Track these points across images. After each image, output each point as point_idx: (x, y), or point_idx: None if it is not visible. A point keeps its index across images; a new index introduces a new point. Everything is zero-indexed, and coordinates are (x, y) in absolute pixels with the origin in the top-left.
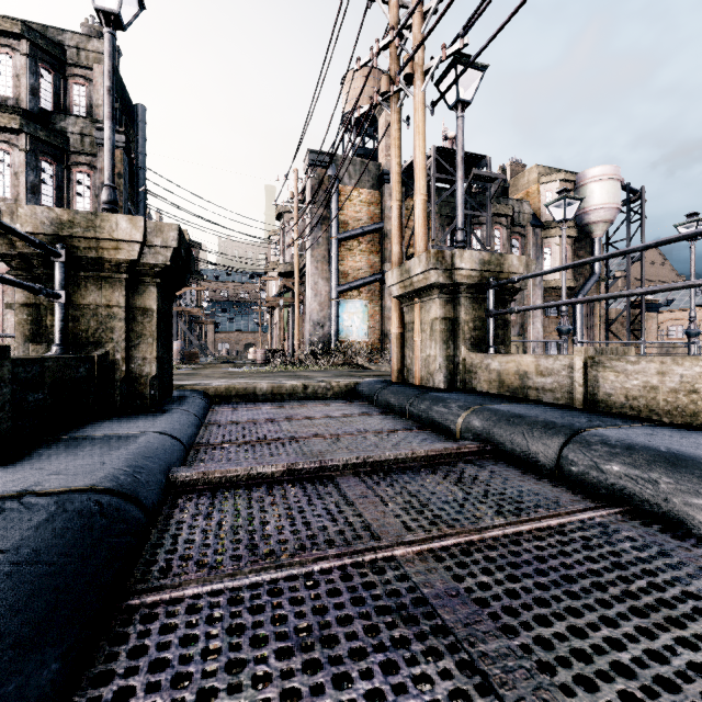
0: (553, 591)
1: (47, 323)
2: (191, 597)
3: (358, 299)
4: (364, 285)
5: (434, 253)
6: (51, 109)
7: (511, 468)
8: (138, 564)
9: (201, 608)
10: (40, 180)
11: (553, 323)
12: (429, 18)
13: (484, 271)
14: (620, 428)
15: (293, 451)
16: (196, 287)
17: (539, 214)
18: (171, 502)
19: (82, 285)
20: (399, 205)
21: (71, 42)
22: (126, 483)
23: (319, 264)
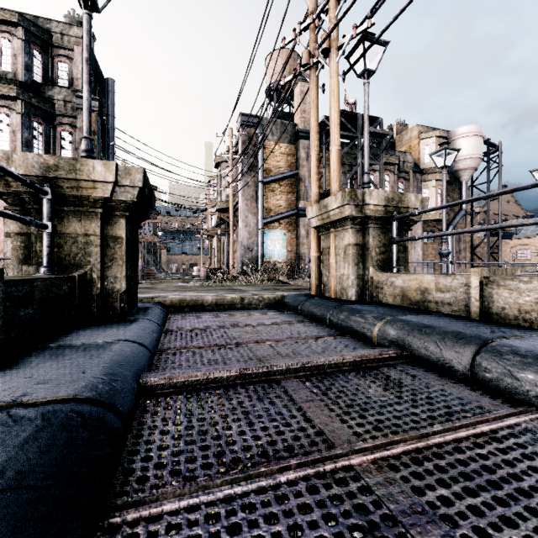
0: (514, 508)
1: (37, 248)
2: (169, 513)
3: (278, 229)
4: (284, 218)
5: (349, 192)
6: (41, 81)
7: (428, 373)
8: (117, 473)
9: (179, 524)
10: (32, 136)
11: (430, 247)
12: (342, 3)
13: (388, 206)
14: (522, 338)
15: (240, 355)
16: (153, 220)
17: (419, 163)
18: (143, 406)
19: (65, 218)
20: (317, 154)
21: (57, 29)
22: (104, 391)
23: (249, 202)
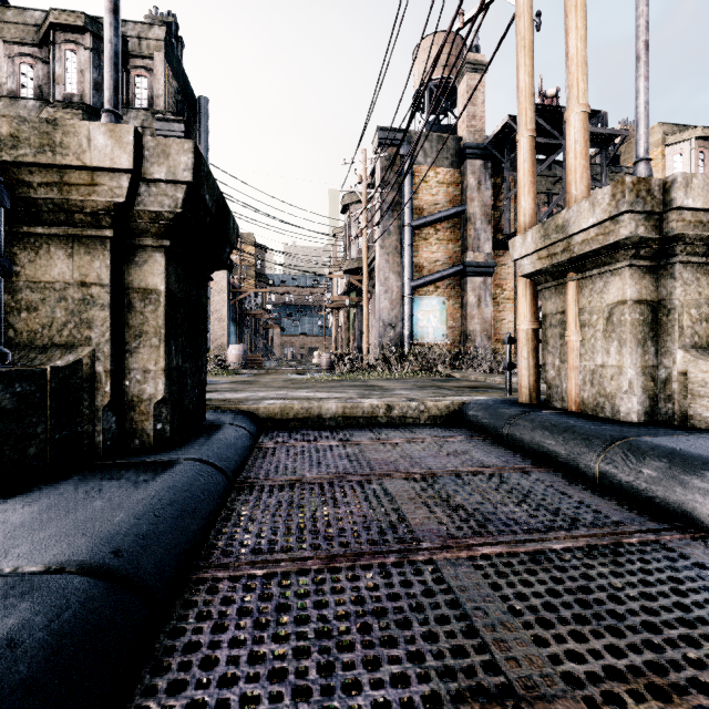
0: None
1: None
2: None
3: (434, 296)
4: (442, 279)
5: (632, 184)
6: None
7: None
8: None
9: None
10: None
11: None
12: None
13: None
14: None
15: (419, 624)
16: (260, 289)
17: None
18: None
19: (43, 250)
20: (531, 137)
21: (133, 32)
22: None
23: (390, 257)
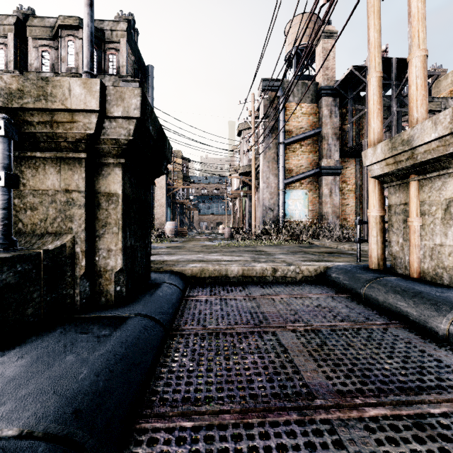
0: None
1: None
2: None
3: (299, 189)
4: (305, 178)
5: None
6: (96, 72)
7: None
8: None
9: None
10: None
11: None
12: None
13: None
14: None
15: None
16: (186, 186)
17: None
18: None
19: (41, 168)
20: (379, 76)
21: (108, 27)
22: None
23: (270, 164)
